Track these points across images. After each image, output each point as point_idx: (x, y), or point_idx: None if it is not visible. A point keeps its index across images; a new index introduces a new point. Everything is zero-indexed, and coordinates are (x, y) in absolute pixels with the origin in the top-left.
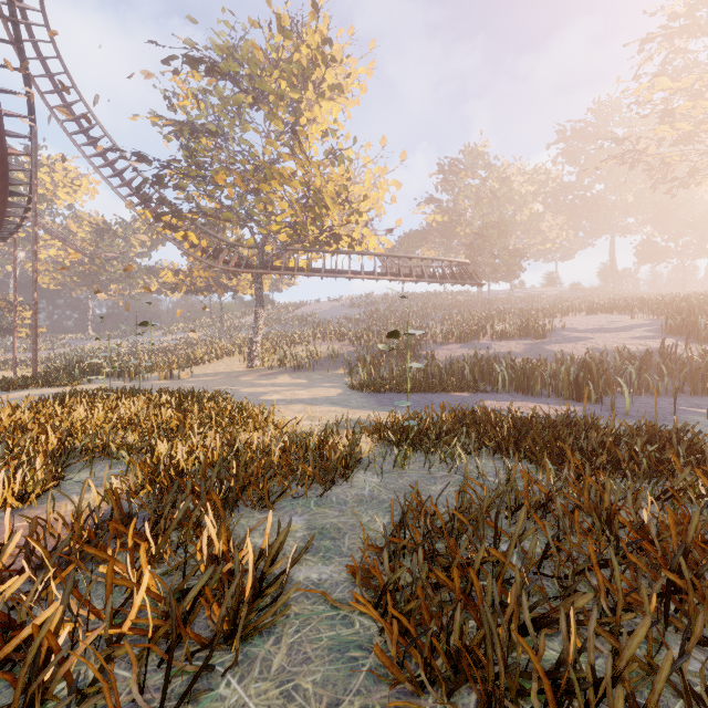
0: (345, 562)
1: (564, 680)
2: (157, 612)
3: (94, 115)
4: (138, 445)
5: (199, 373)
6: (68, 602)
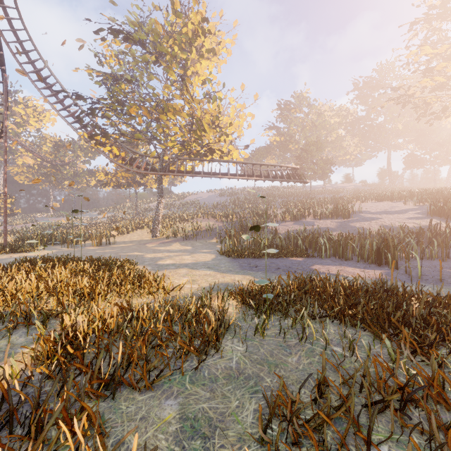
0: None
1: None
2: None
3: (50, 69)
4: (55, 311)
5: (120, 241)
6: None
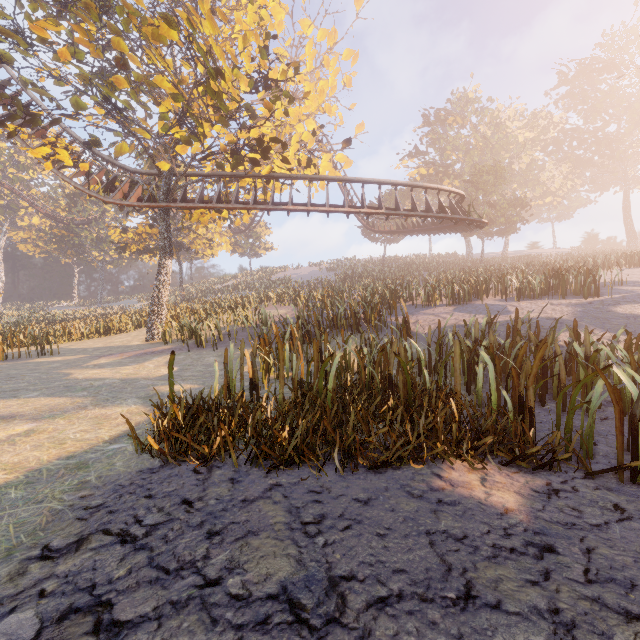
0: None
1: None
2: None
3: None
4: None
5: (82, 347)
6: None
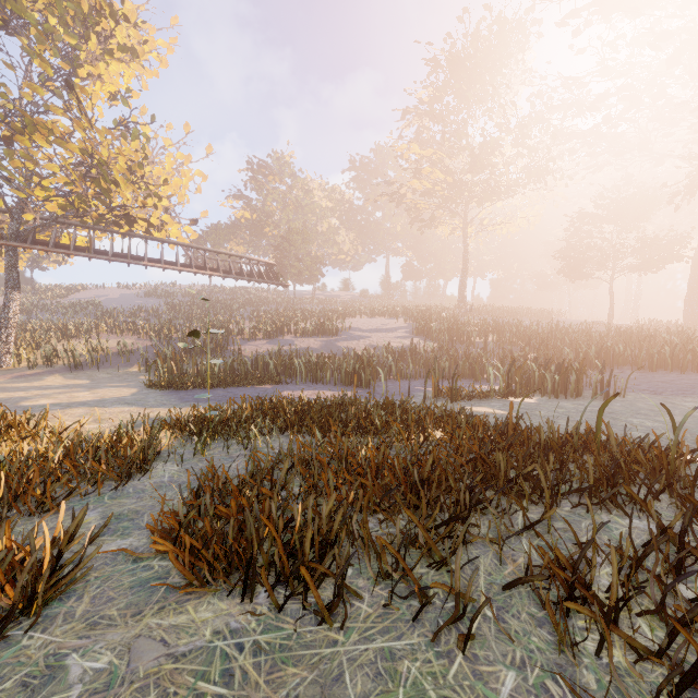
0: (145, 533)
1: (293, 542)
2: None
3: None
4: None
5: None
6: None
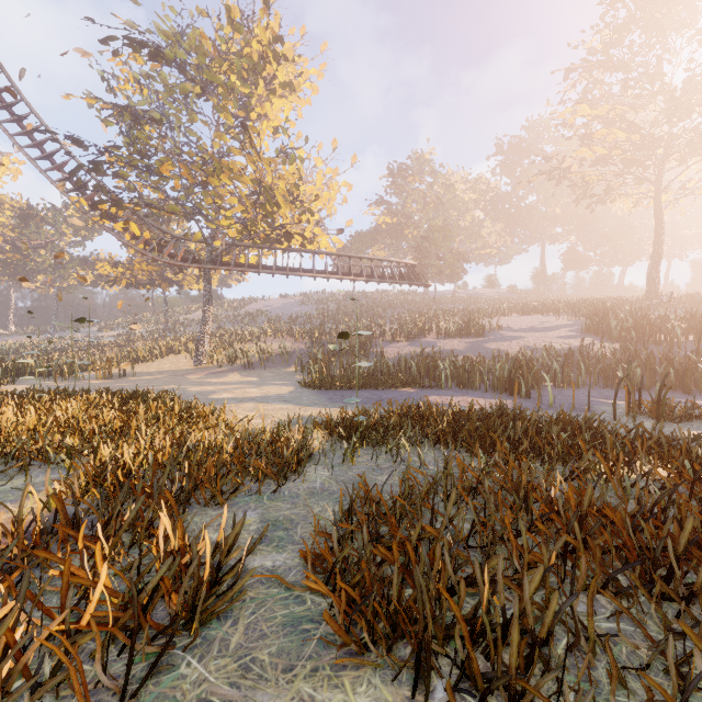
0: (298, 549)
1: (479, 625)
2: (115, 606)
3: (19, 90)
4: (79, 448)
5: (142, 371)
6: (23, 602)
